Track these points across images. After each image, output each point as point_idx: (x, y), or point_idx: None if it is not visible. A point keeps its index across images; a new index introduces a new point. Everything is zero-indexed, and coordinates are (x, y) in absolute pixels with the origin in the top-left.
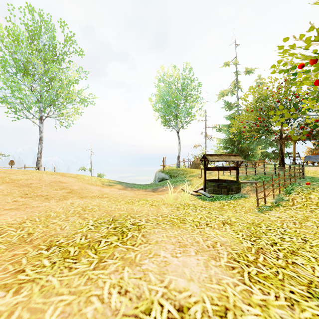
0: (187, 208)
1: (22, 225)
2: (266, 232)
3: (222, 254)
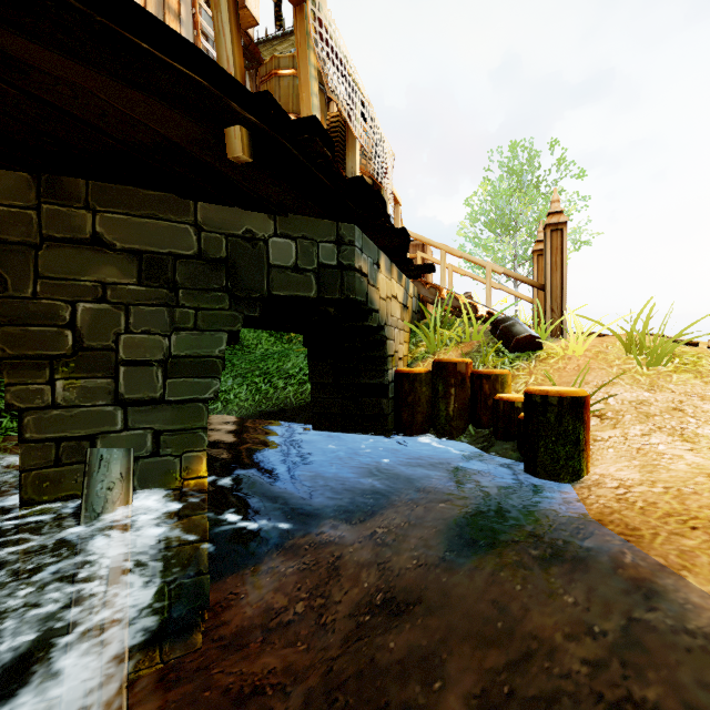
0: None
1: None
2: None
3: None
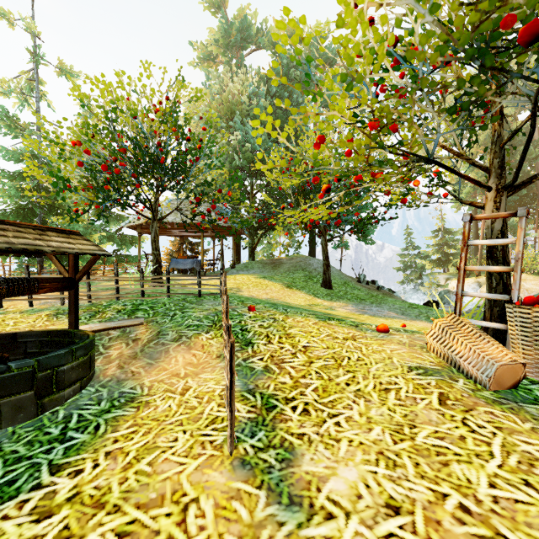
0: None
1: None
2: None
3: None
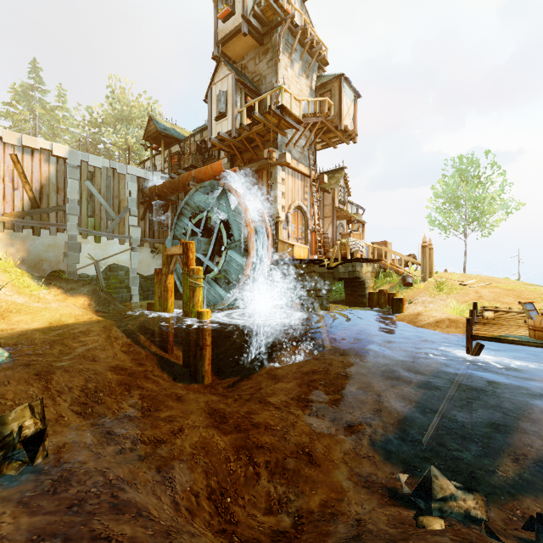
0: None
1: None
2: None
3: None
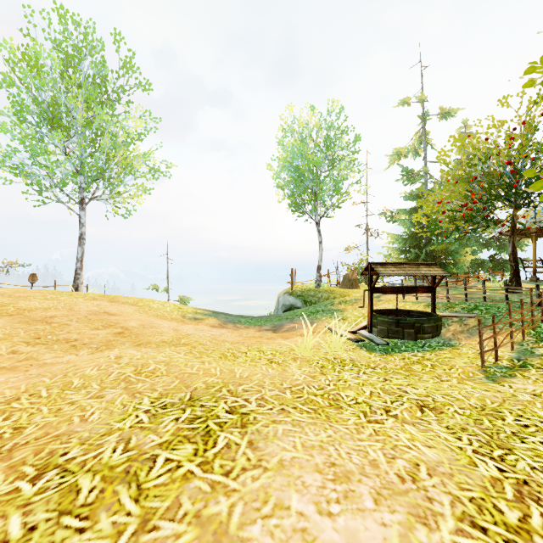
0: (340, 368)
1: (11, 406)
2: (519, 432)
3: (439, 503)
